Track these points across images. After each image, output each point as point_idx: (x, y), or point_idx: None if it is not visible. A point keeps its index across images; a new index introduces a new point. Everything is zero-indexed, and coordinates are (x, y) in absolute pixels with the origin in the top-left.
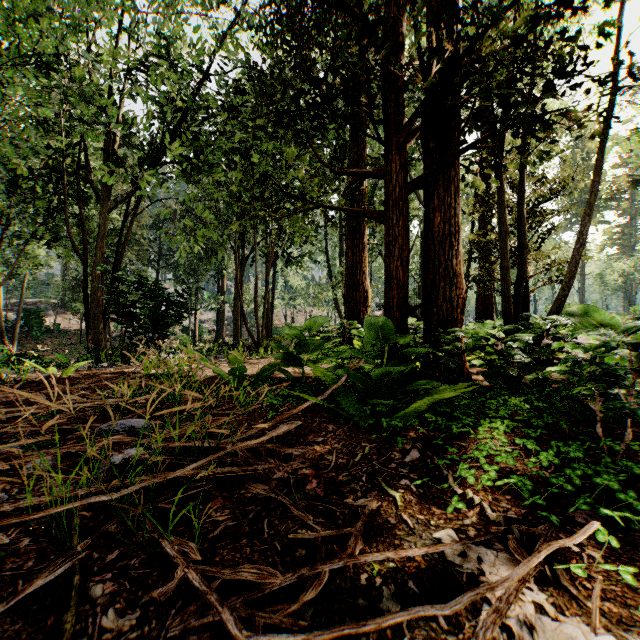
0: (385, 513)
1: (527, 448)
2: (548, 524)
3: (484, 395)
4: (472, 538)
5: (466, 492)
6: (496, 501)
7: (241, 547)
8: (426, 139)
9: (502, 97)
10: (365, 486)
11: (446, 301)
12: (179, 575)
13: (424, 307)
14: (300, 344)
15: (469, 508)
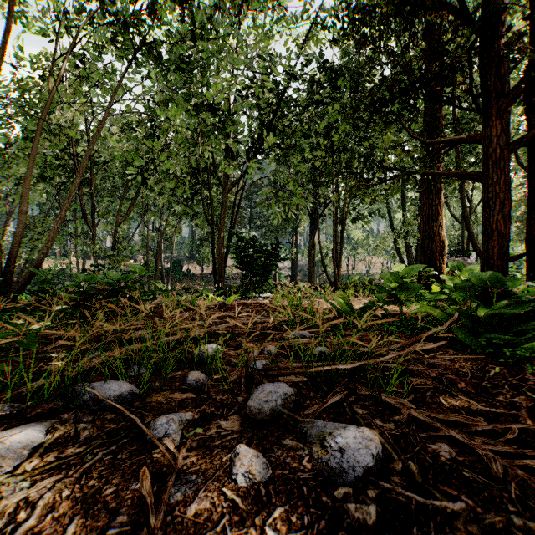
0: None
1: None
2: None
3: None
4: None
5: None
6: None
7: (433, 408)
8: (530, 99)
9: None
10: (510, 392)
11: None
12: (405, 412)
13: (527, 256)
14: (400, 287)
15: None
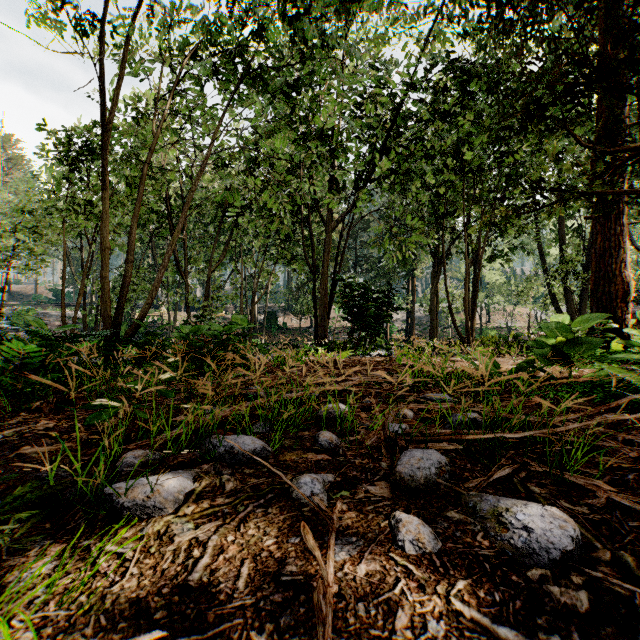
0: None
1: None
2: None
3: None
4: None
5: None
6: None
7: None
8: None
9: None
10: None
11: None
12: (601, 496)
13: None
14: (569, 343)
15: None
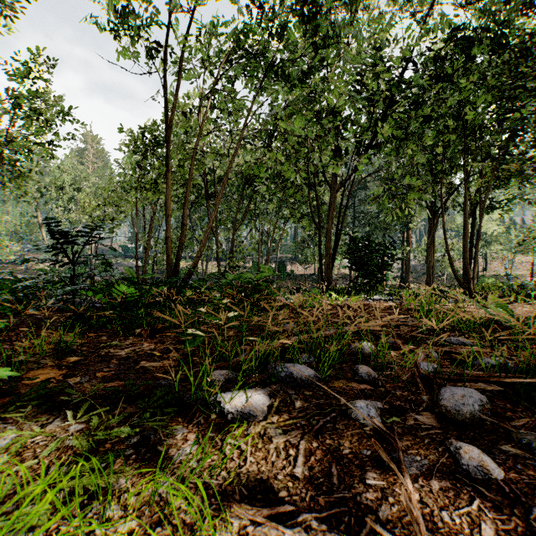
0: None
1: None
2: None
3: None
4: None
5: None
6: None
7: None
8: None
9: None
10: None
11: None
12: None
13: None
14: None
15: None
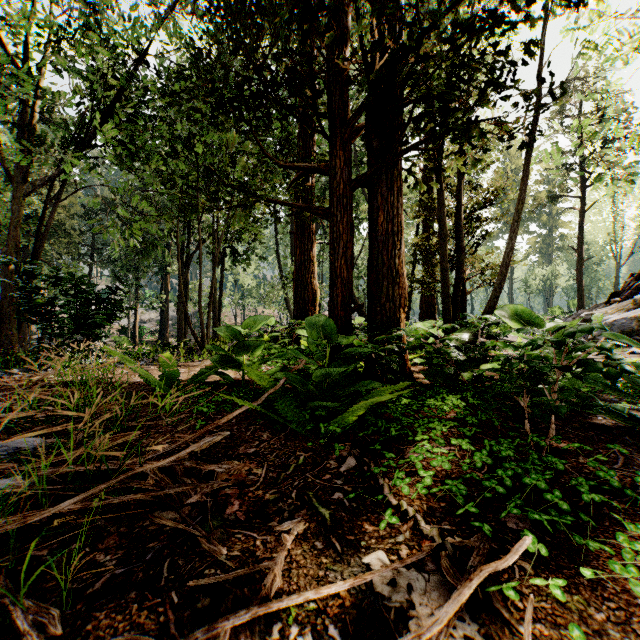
0: (312, 536)
1: (462, 448)
2: (481, 533)
3: (424, 394)
4: (403, 560)
5: (400, 503)
6: (431, 510)
7: (126, 604)
8: (370, 137)
9: (441, 102)
10: (294, 504)
11: (389, 300)
12: None
13: (368, 306)
14: (239, 345)
15: (403, 521)
